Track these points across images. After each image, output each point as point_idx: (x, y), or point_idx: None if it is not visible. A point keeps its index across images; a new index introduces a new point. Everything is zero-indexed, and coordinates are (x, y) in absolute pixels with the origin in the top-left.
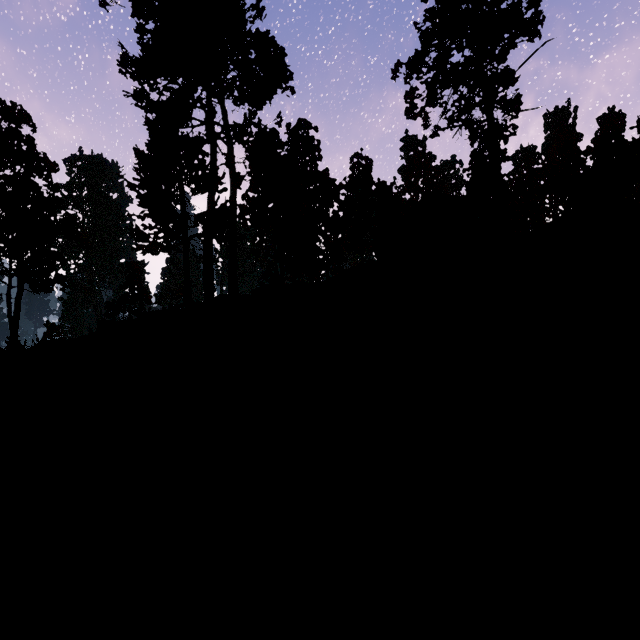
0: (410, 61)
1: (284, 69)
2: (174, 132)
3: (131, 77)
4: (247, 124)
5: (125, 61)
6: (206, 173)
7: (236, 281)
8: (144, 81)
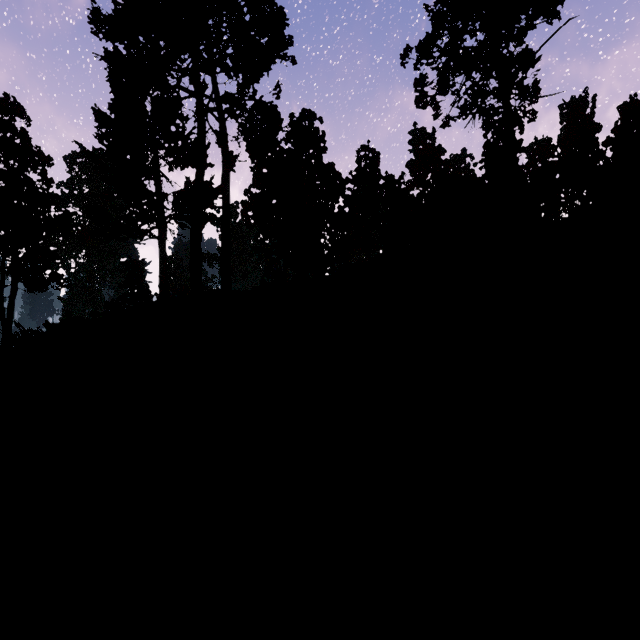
0: (421, 44)
1: (282, 25)
2: (145, 90)
3: (104, 37)
4: (240, 95)
5: (97, 18)
6: (186, 143)
7: (229, 276)
8: (117, 39)
